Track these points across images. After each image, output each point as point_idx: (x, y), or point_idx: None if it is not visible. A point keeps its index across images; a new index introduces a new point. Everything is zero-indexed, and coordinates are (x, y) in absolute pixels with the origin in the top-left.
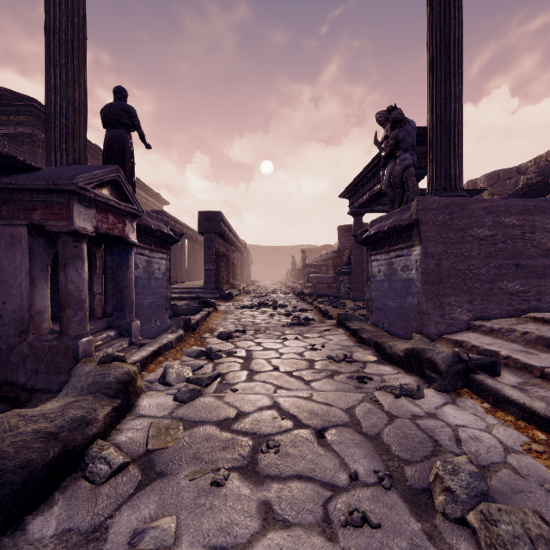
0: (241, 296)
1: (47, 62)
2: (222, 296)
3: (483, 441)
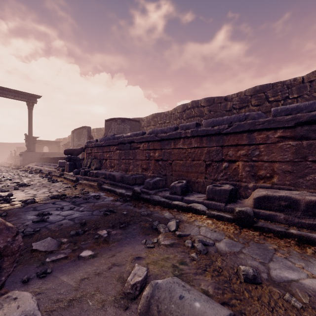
0: None
1: None
2: None
3: None
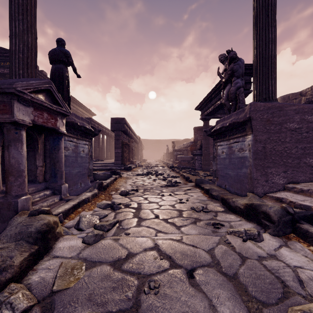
0: (137, 168)
1: (10, 17)
2: (125, 168)
3: None
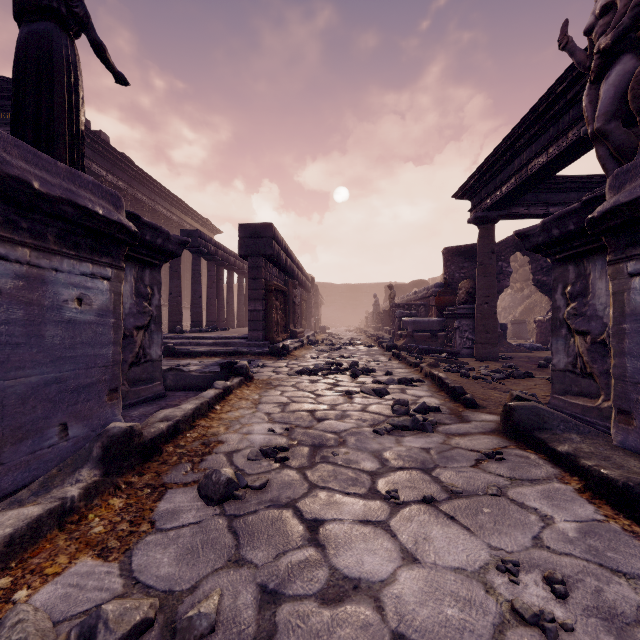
0: (304, 349)
1: None
2: (272, 350)
3: None
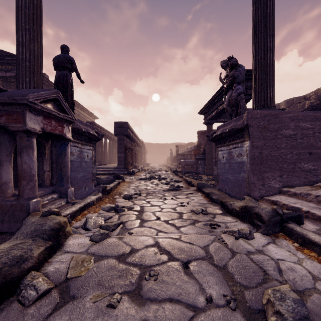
0: (140, 172)
1: (17, 27)
2: (128, 172)
3: (297, 271)
